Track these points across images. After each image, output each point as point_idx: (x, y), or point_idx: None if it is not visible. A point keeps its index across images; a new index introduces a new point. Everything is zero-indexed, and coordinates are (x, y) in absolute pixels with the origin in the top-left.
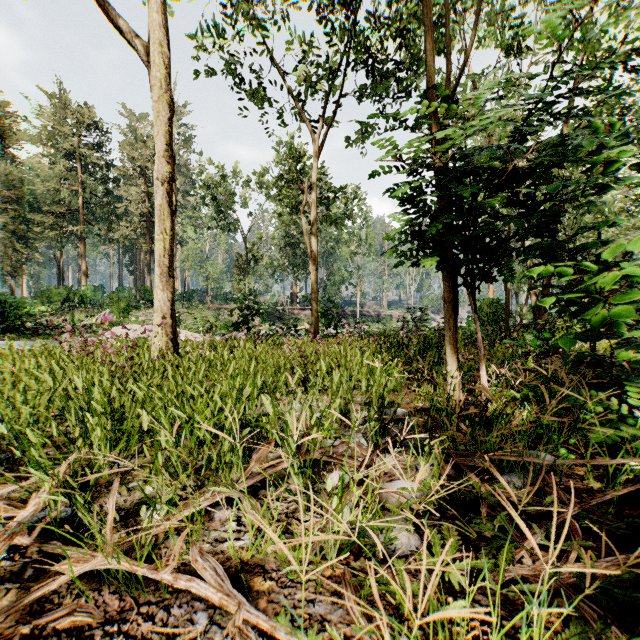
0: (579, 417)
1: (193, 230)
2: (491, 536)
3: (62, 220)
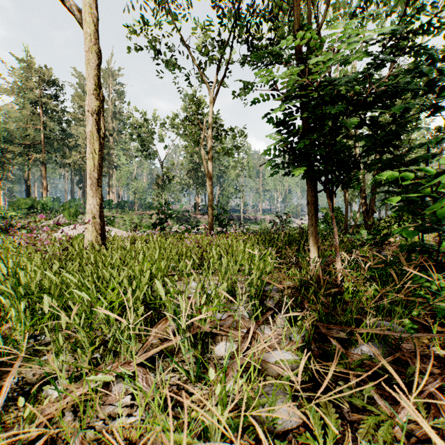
0: (416, 293)
1: (125, 158)
2: (362, 406)
3: (29, 150)
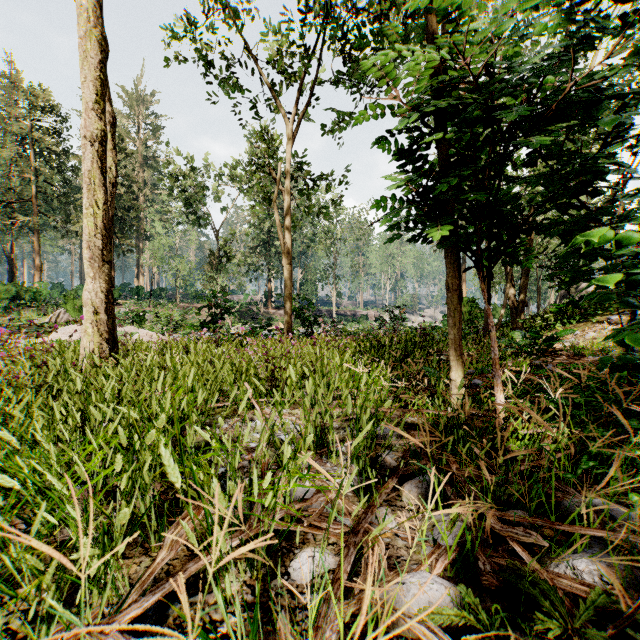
0: (638, 442)
1: (161, 225)
2: None
3: (13, 211)
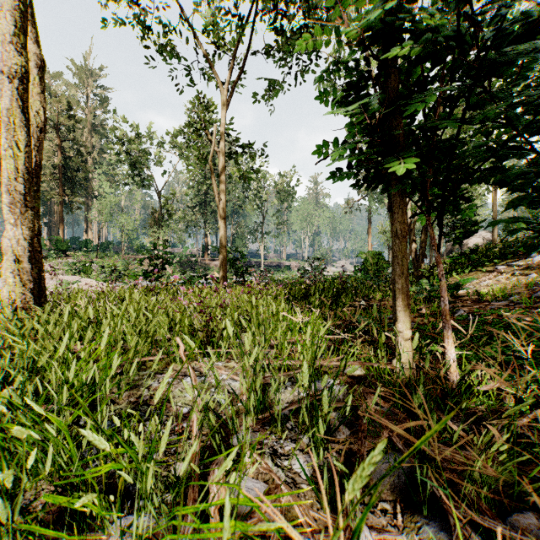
0: None
1: (108, 185)
2: None
3: None
